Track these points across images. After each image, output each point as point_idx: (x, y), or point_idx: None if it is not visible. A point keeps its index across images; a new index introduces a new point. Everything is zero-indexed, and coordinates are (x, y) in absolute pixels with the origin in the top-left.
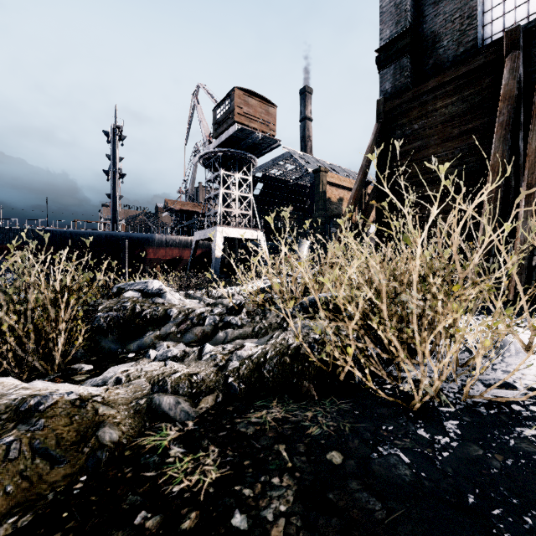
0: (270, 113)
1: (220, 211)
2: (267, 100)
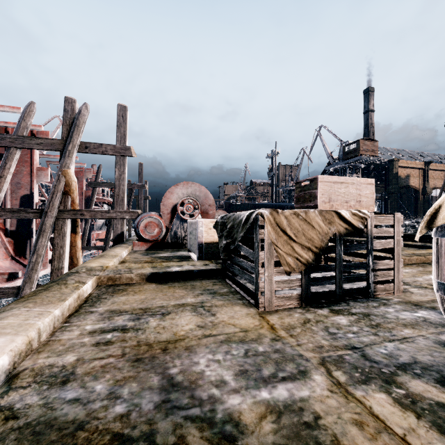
0: (375, 145)
1: None
2: (373, 140)
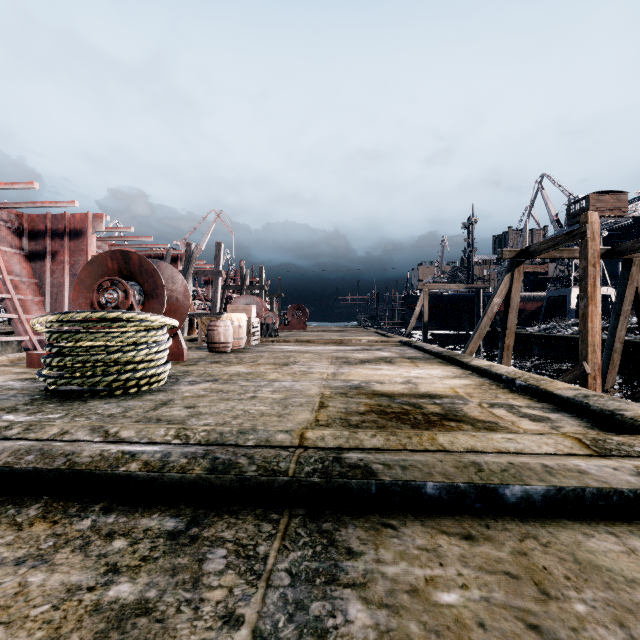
0: (622, 200)
1: (573, 276)
2: (618, 191)
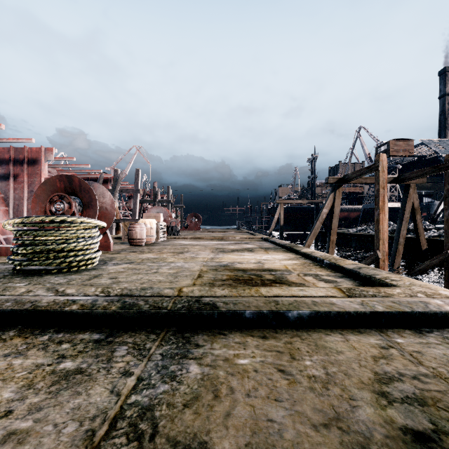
0: (410, 144)
1: None
2: (408, 139)
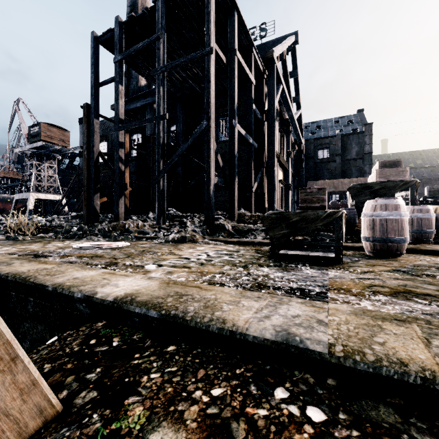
0: (66, 135)
1: (33, 184)
2: (64, 129)
